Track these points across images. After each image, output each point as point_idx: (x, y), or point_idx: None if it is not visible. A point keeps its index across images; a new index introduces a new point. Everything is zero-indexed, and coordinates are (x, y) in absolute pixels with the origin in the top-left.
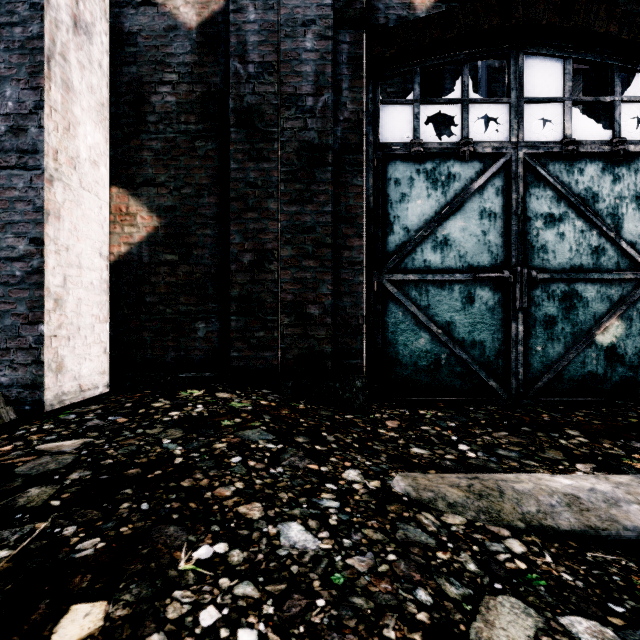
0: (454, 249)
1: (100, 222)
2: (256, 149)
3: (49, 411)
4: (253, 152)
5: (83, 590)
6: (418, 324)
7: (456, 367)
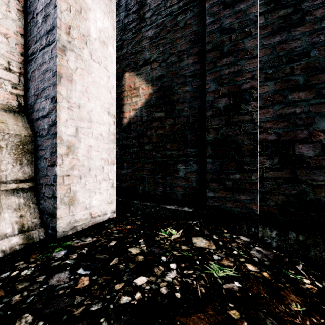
0: None
1: (108, 88)
2: None
3: (60, 237)
4: None
5: None
6: None
7: None
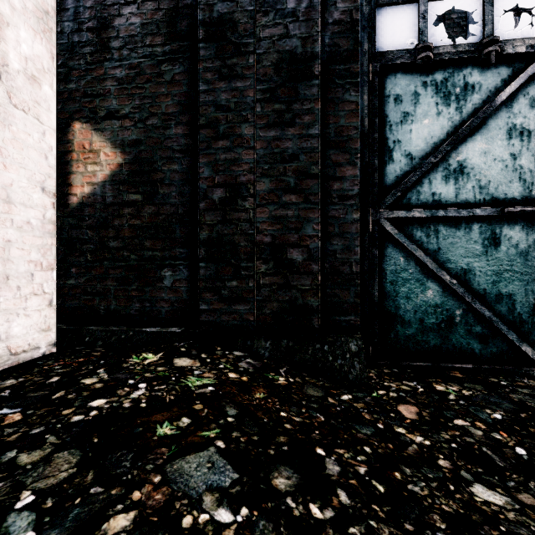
0: (472, 178)
1: (42, 151)
2: (228, 66)
3: None
4: (224, 69)
5: None
6: (425, 272)
7: (475, 326)
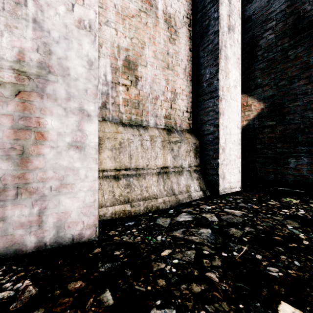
0: None
1: (237, 112)
2: None
3: (220, 194)
4: None
5: (283, 295)
6: None
7: None
